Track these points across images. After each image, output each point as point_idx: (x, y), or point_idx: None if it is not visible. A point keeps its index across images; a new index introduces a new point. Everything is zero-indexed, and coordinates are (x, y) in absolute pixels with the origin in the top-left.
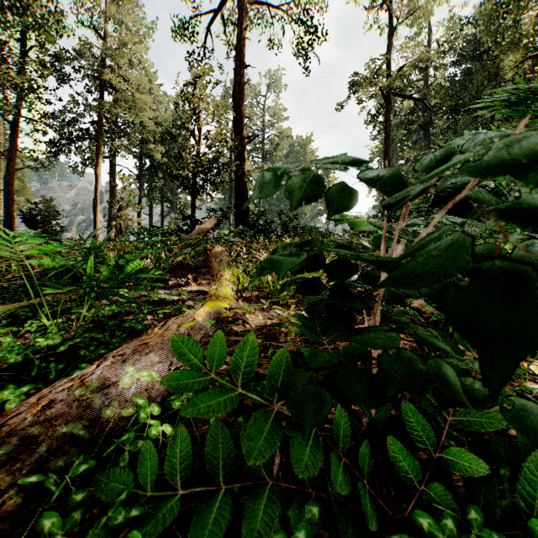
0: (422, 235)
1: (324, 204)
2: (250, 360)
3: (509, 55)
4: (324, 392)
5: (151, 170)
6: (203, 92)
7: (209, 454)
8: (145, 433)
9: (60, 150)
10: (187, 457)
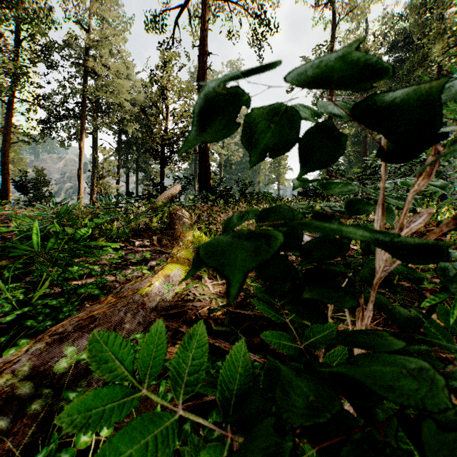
0: None
1: (276, 173)
2: (197, 363)
3: (436, 44)
4: None
5: (128, 144)
6: (170, 75)
7: None
8: (74, 438)
9: (49, 126)
10: None
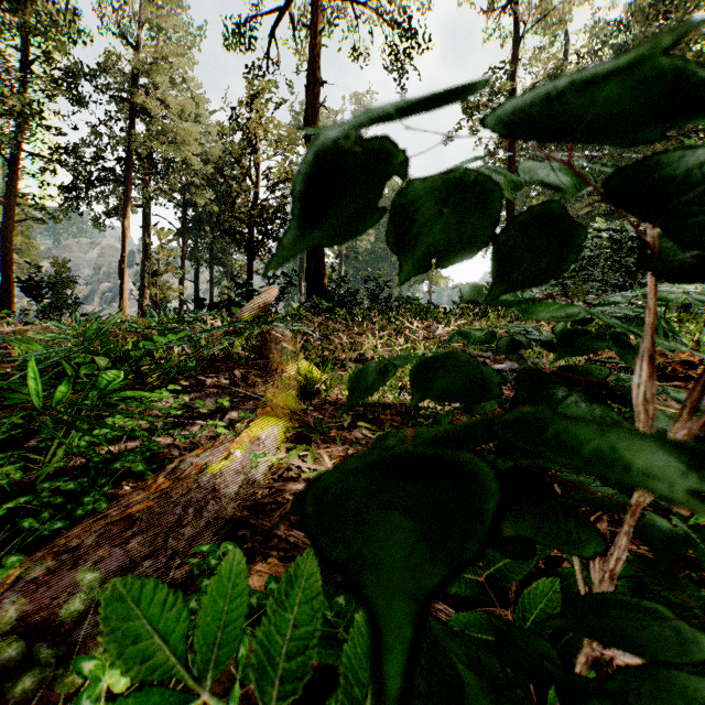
0: None
1: None
2: (303, 633)
3: None
4: None
5: (197, 222)
6: (262, 116)
7: None
8: None
9: (76, 195)
10: None
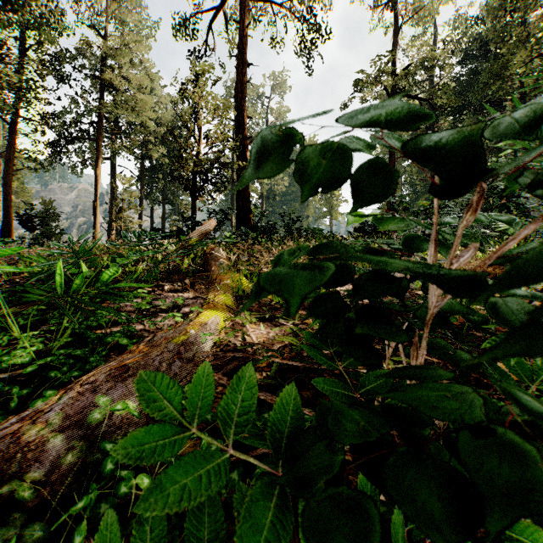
0: (519, 235)
1: (328, 206)
2: (247, 404)
3: (517, 54)
4: (365, 504)
5: (152, 171)
6: (203, 90)
7: (191, 532)
8: (113, 490)
9: (59, 150)
10: (160, 538)
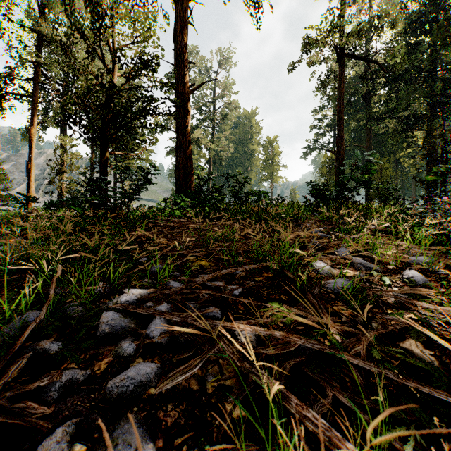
0: None
1: (269, 170)
2: None
3: None
4: None
5: None
6: None
7: None
8: None
9: None
10: None
